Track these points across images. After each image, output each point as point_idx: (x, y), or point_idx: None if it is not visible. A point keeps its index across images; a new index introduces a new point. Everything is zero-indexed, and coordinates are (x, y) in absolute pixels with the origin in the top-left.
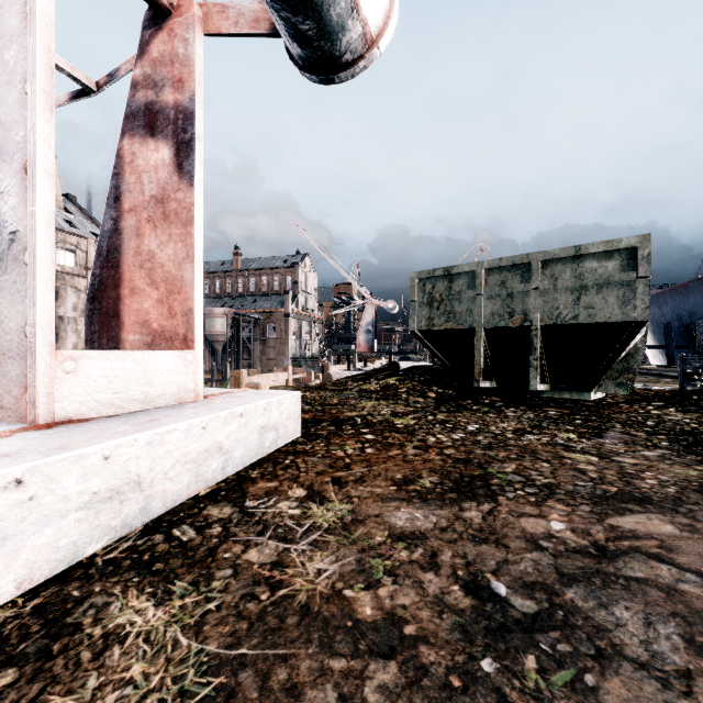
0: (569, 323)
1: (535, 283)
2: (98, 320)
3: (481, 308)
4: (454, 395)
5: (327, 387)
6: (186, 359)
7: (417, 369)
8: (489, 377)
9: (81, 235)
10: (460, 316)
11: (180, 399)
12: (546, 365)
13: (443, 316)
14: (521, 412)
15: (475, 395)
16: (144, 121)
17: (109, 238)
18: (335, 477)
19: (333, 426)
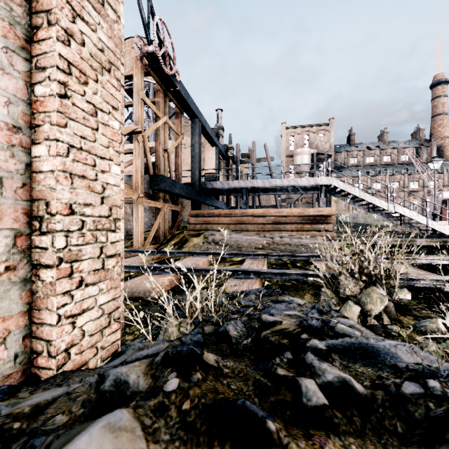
0: None
1: None
2: (440, 218)
3: None
4: None
5: None
6: (446, 221)
7: None
8: None
9: None
10: None
11: (445, 224)
12: None
13: None
14: None
15: None
16: (443, 202)
17: (440, 211)
18: None
19: None
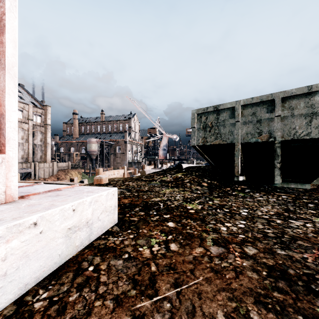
0: (303, 138)
1: (278, 112)
2: None
3: (239, 130)
4: (218, 184)
5: (142, 178)
6: None
7: (193, 168)
8: (241, 173)
9: (25, 103)
10: (224, 136)
11: None
12: (281, 166)
13: (213, 136)
14: (265, 196)
15: (230, 184)
16: None
17: None
18: (136, 314)
19: (143, 211)
